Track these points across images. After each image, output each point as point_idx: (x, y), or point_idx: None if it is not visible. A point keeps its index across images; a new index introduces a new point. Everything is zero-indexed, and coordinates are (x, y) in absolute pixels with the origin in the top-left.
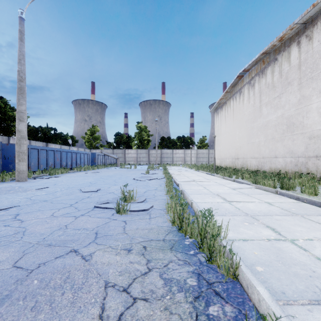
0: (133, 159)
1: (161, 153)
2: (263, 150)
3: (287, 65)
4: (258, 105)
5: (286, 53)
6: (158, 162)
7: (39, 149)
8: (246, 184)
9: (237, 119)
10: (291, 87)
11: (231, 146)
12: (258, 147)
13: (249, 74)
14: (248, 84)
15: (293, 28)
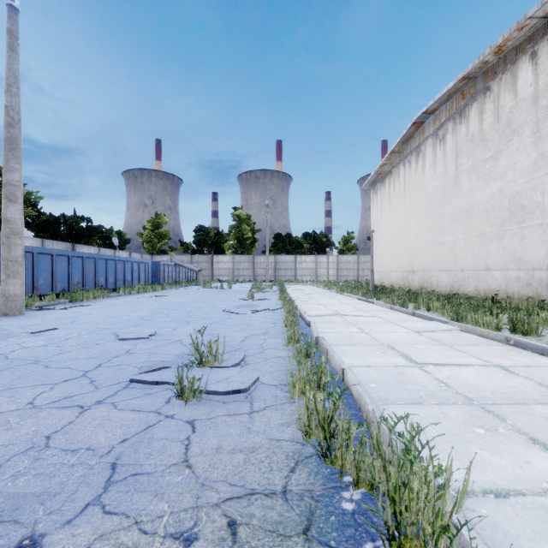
0: (227, 272)
1: (276, 261)
2: (462, 256)
3: (511, 98)
4: (453, 174)
5: (508, 76)
6: (270, 277)
7: (55, 255)
8: (440, 322)
9: (413, 201)
10: (519, 138)
11: (401, 250)
12: (453, 251)
13: (435, 119)
14: (432, 136)
15: (523, 27)
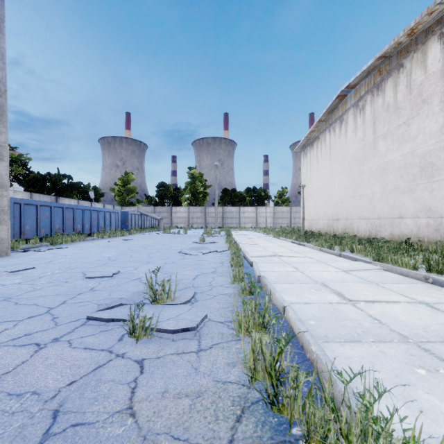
0: (183, 220)
1: (223, 211)
2: (379, 206)
3: (421, 73)
4: (371, 138)
5: (419, 54)
6: (218, 224)
7: (39, 206)
8: (364, 262)
9: (337, 161)
10: (428, 106)
11: (327, 201)
12: (371, 202)
13: (356, 93)
14: (353, 107)
15: (433, 11)
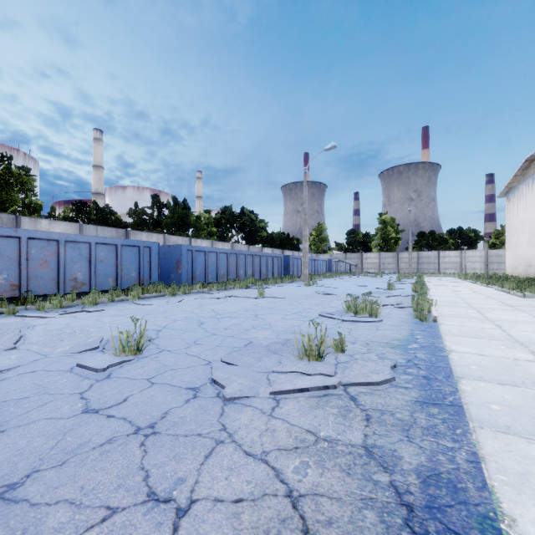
0: (374, 265)
1: (418, 256)
2: None
3: None
4: None
5: None
6: (412, 270)
7: (298, 258)
8: (490, 288)
9: (530, 213)
10: None
11: (523, 249)
12: None
13: None
14: None
15: None
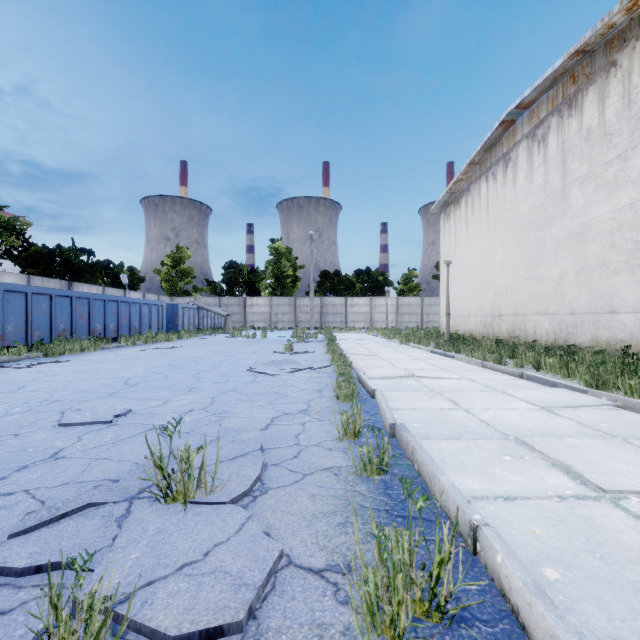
0: (263, 317)
1: (322, 304)
2: (573, 294)
3: None
4: (558, 186)
5: None
6: (315, 323)
7: (30, 294)
8: (572, 391)
9: (500, 224)
10: None
11: (482, 288)
12: (558, 288)
13: (532, 116)
14: (527, 138)
15: None
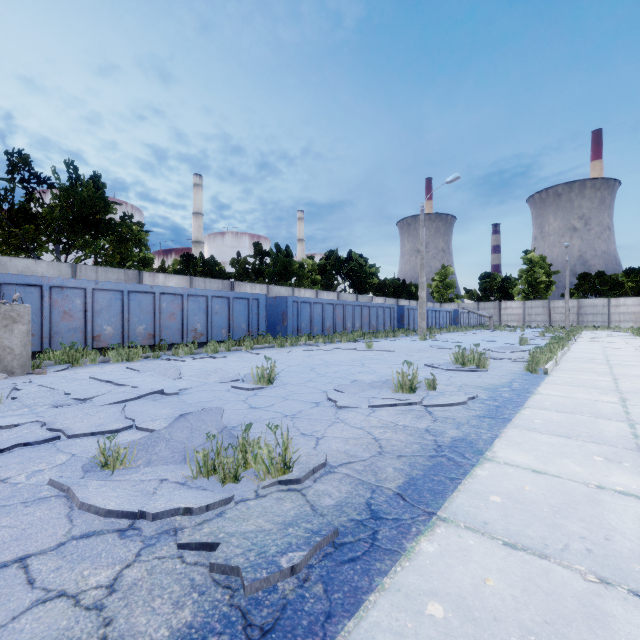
0: (516, 317)
1: (579, 305)
2: None
3: None
4: None
5: None
6: (570, 323)
7: (414, 309)
8: None
9: None
10: None
11: None
12: None
13: None
14: None
15: None
